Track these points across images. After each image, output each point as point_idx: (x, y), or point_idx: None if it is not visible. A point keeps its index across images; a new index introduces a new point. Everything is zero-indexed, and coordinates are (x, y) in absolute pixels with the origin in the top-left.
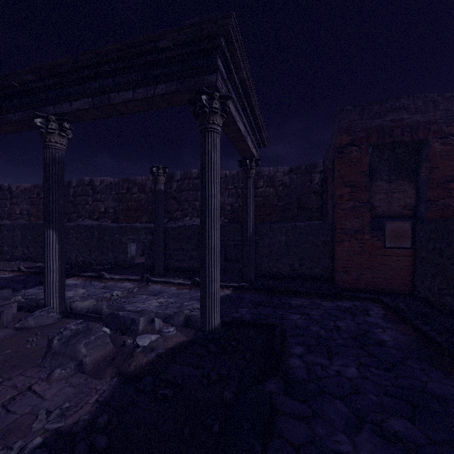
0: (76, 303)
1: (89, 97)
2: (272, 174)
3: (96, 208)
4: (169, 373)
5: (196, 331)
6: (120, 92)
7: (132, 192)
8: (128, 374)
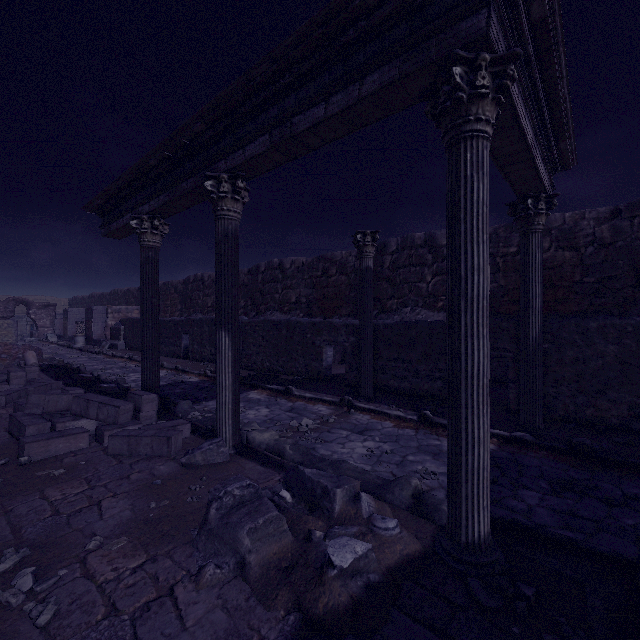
0: (254, 433)
1: (265, 134)
2: (570, 225)
3: (286, 297)
4: (391, 639)
5: (435, 529)
6: (307, 111)
7: (329, 274)
8: (312, 618)
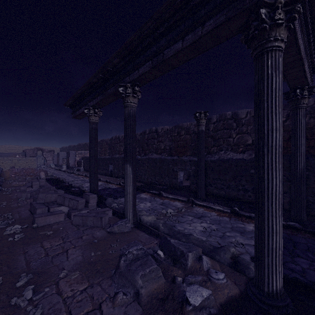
0: (143, 216)
1: (149, 61)
2: None
3: (159, 146)
4: None
5: (246, 279)
6: (172, 46)
7: (180, 134)
8: None
